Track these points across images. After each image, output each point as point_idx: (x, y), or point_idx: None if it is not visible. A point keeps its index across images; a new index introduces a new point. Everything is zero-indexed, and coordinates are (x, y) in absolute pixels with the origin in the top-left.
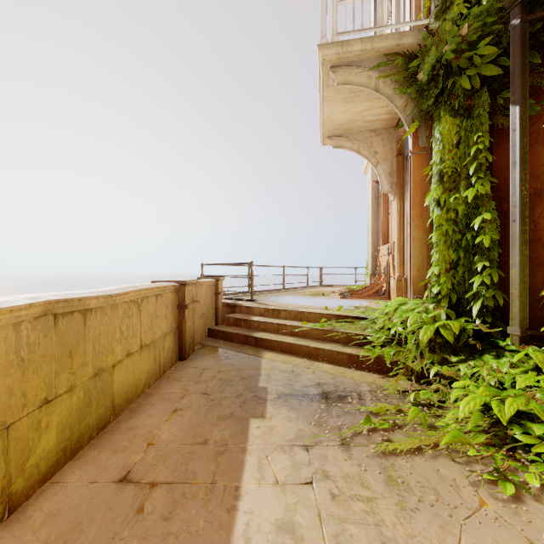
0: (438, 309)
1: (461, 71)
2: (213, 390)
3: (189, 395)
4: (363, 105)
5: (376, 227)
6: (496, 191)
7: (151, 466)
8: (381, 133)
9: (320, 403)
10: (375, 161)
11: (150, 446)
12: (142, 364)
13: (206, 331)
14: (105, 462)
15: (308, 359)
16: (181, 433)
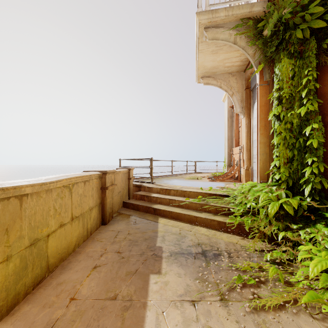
0: (279, 190)
1: (296, 26)
2: (124, 249)
3: (106, 253)
4: (224, 56)
5: (231, 135)
6: (320, 109)
7: (70, 322)
8: (235, 74)
9: (200, 260)
10: (231, 93)
11: (71, 301)
12: (73, 231)
13: (122, 203)
14: (34, 318)
15: (190, 223)
16: (97, 288)
